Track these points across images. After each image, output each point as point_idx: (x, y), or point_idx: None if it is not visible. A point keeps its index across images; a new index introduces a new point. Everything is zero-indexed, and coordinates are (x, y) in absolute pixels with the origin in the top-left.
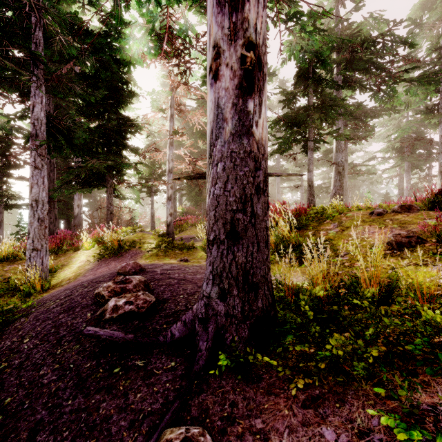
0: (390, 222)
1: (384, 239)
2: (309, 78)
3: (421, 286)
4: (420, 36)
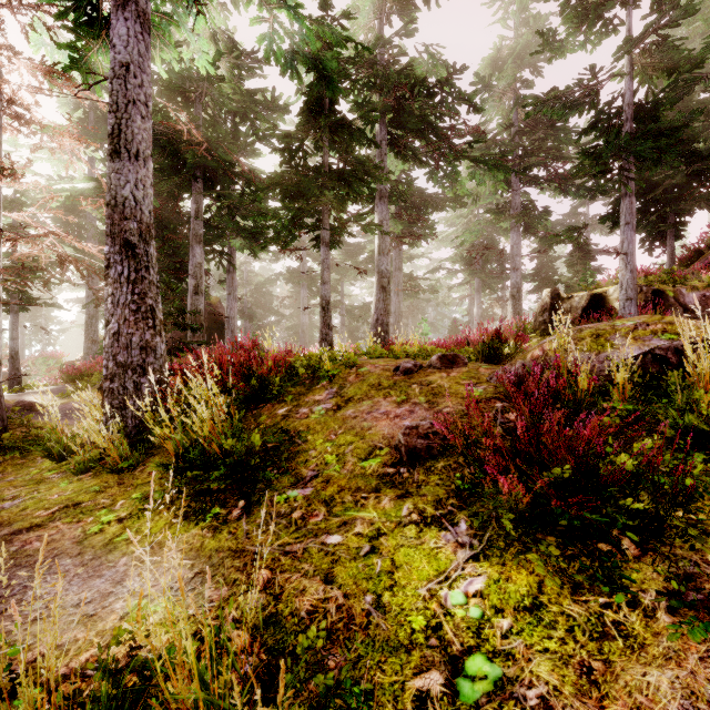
0: (417, 392)
1: (394, 436)
2: (320, 115)
3: (397, 640)
4: (490, 103)
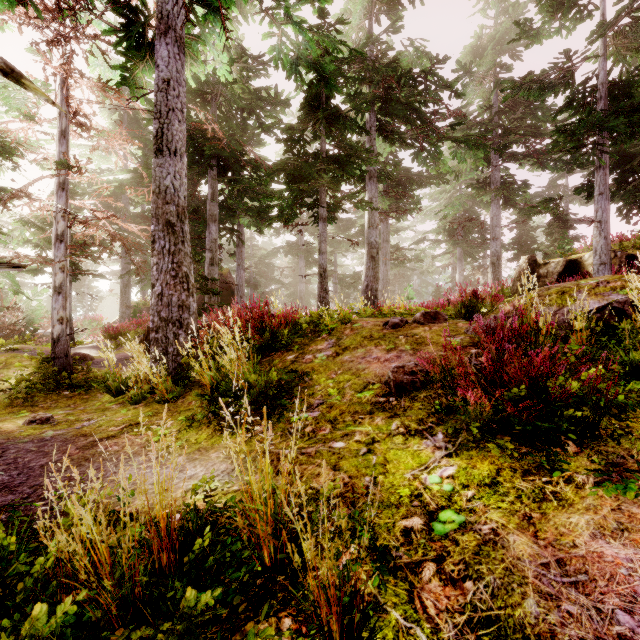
0: (403, 341)
1: (384, 375)
2: (318, 109)
3: (389, 502)
4: (471, 88)
